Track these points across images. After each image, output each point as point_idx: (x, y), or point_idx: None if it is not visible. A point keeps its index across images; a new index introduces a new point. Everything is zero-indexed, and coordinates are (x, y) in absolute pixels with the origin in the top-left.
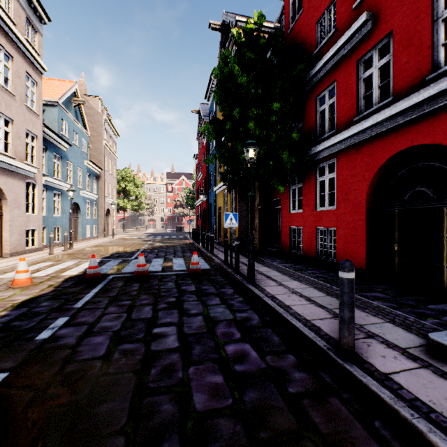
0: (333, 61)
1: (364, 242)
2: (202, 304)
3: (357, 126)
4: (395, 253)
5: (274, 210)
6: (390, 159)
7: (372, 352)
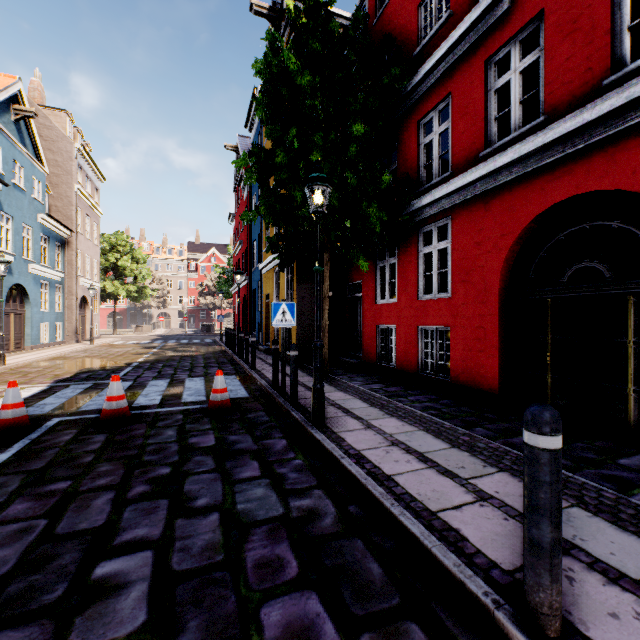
0: (446, 64)
1: (496, 349)
2: (222, 481)
3: (486, 163)
4: (547, 367)
5: (351, 300)
6: (539, 217)
7: (587, 602)
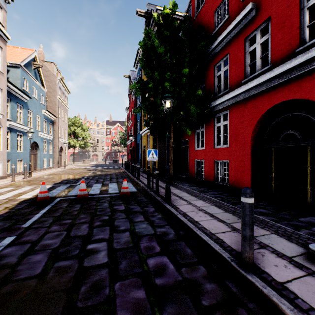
0: (227, 39)
1: (249, 170)
2: (129, 221)
3: (244, 86)
4: (272, 179)
5: (183, 148)
6: (268, 110)
7: (267, 262)
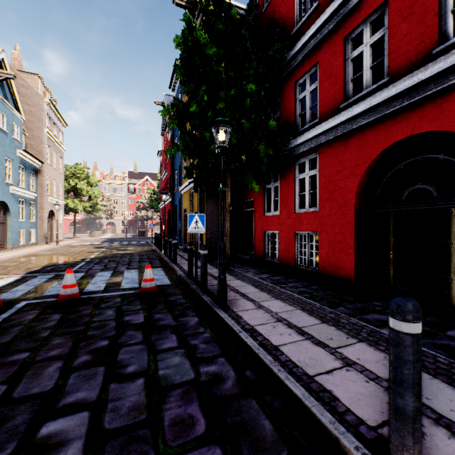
0: (316, 40)
1: (353, 249)
2: (148, 351)
3: (345, 112)
4: (390, 262)
5: (246, 213)
6: (384, 152)
7: (438, 454)
